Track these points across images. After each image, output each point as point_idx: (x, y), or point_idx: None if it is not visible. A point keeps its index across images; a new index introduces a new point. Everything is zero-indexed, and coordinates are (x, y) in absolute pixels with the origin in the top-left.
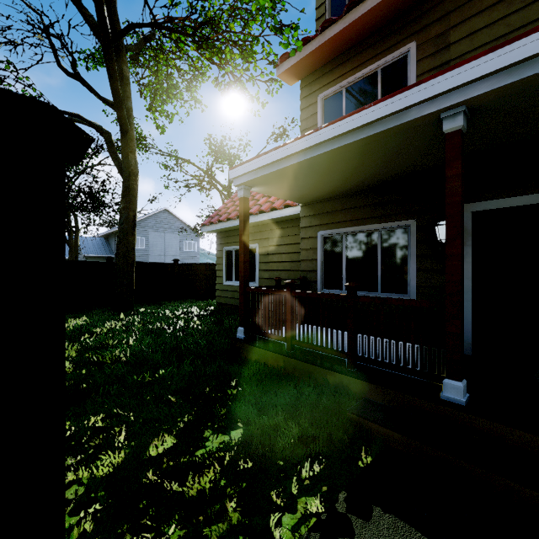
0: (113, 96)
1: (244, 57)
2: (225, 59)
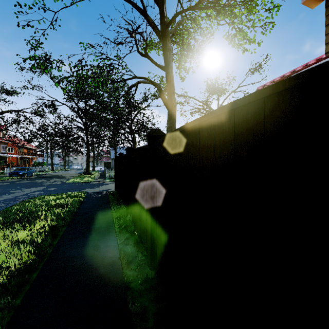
0: (164, 61)
1: (250, 10)
2: (234, 17)
